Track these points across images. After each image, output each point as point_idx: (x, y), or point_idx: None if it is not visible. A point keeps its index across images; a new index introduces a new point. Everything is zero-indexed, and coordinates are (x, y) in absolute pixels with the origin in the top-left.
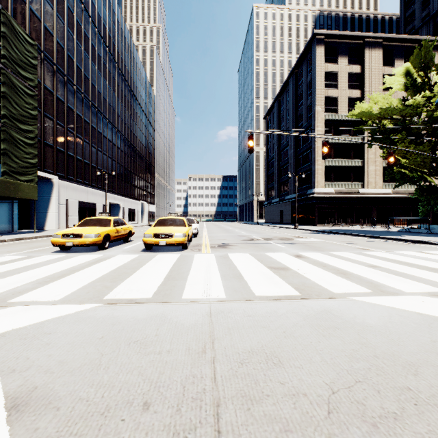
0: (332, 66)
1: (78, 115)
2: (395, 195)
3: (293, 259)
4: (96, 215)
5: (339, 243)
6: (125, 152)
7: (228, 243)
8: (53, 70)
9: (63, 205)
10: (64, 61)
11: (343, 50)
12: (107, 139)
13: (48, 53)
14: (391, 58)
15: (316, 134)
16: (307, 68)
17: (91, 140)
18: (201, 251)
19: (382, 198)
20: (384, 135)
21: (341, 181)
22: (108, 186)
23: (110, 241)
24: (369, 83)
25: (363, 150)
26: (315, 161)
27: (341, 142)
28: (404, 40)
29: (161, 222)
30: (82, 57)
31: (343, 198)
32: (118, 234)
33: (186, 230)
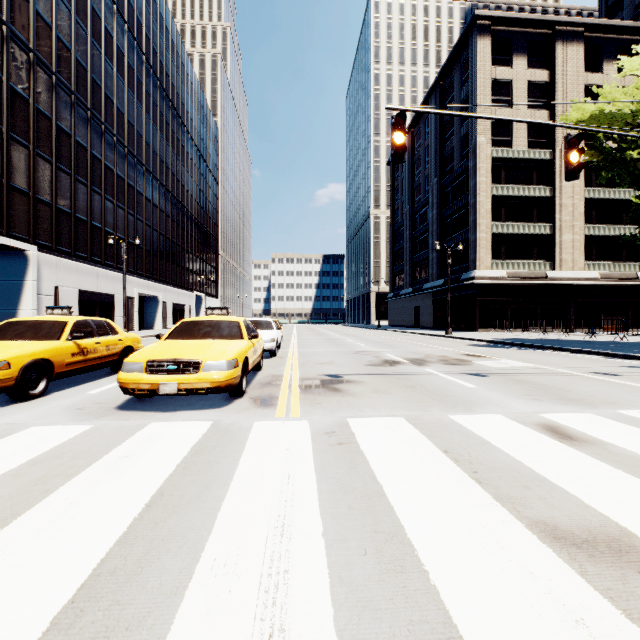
0: (503, 71)
1: (79, 144)
2: (605, 281)
3: (564, 451)
4: (113, 313)
5: (582, 373)
6: (168, 214)
7: (340, 373)
8: (27, 61)
9: (50, 297)
10: (52, 48)
11: (521, 45)
12: (135, 190)
13: (17, 29)
14: (598, 59)
15: (477, 181)
16: (461, 75)
17: (104, 189)
18: (275, 406)
19: (583, 286)
20: (633, 162)
21: (518, 258)
22: (137, 267)
23: (55, 377)
24: (563, 99)
25: (553, 208)
26: (475, 225)
27: (518, 195)
28: (619, 28)
29: (184, 328)
30: (87, 47)
31: (522, 287)
32: (85, 357)
33: (239, 349)
